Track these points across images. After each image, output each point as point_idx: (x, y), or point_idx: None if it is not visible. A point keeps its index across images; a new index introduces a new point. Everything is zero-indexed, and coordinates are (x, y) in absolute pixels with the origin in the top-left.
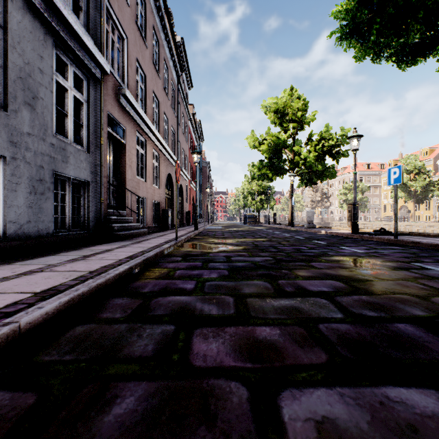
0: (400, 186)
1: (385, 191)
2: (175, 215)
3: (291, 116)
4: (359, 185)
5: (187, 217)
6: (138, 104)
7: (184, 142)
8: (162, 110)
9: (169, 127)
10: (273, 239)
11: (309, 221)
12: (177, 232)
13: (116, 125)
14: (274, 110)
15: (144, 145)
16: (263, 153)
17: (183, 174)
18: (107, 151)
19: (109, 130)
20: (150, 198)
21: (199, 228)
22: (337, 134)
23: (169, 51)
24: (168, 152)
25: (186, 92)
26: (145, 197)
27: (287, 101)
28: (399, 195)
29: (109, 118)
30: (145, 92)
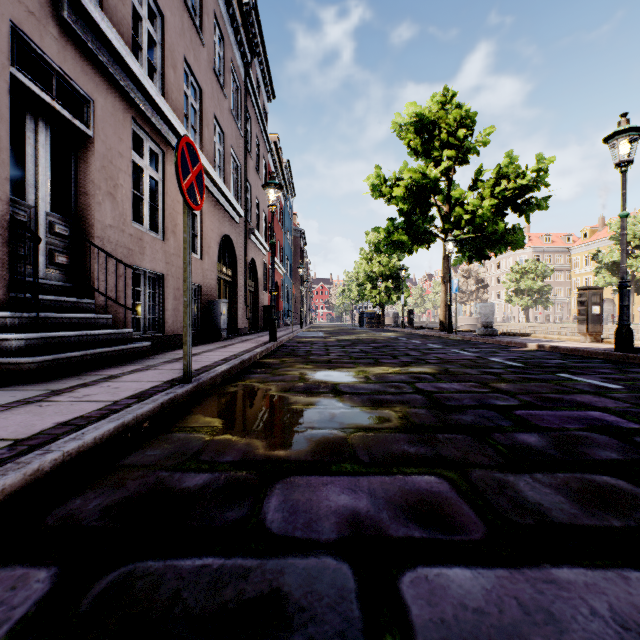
0: (608, 266)
1: (576, 276)
2: (240, 313)
3: (447, 137)
4: (537, 266)
5: (265, 315)
6: (129, 51)
7: (259, 187)
8: (209, 108)
9: (227, 149)
10: (452, 369)
11: (486, 324)
12: (189, 357)
13: (66, 88)
14: (416, 129)
15: (160, 163)
16: (396, 203)
17: (257, 242)
18: (6, 129)
19: (19, 78)
20: (177, 276)
21: (282, 335)
22: (529, 169)
23: (226, 7)
24: (222, 192)
25: (263, 105)
26: (161, 273)
27: (439, 112)
28: (608, 280)
29: (23, 47)
30: (162, 50)
